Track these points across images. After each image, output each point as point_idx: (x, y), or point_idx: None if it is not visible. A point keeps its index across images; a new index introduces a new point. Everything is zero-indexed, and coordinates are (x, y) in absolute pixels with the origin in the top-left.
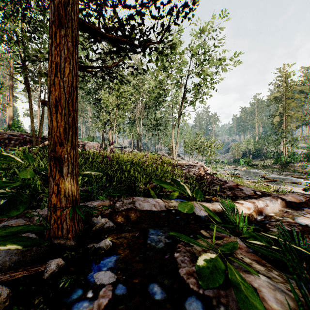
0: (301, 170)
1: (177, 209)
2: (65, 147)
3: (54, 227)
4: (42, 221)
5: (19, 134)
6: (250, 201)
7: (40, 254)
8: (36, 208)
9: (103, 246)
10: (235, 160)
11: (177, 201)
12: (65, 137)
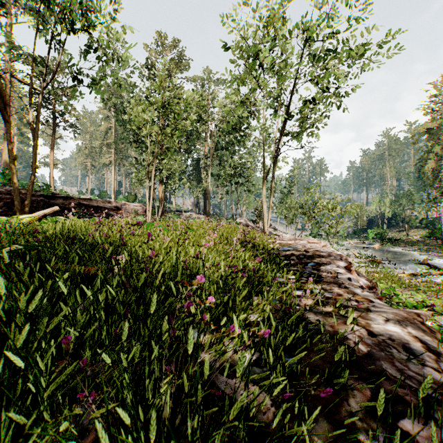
0: None
1: None
2: None
3: None
4: None
5: (6, 190)
6: None
7: None
8: None
9: None
10: (358, 230)
11: None
12: None
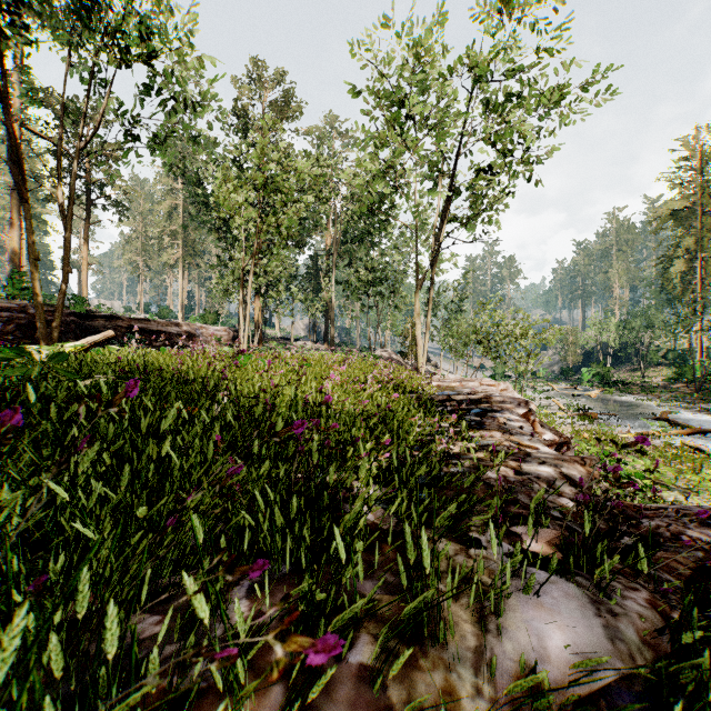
0: None
1: None
2: None
3: None
4: None
5: (18, 305)
6: None
7: None
8: None
9: None
10: (567, 369)
11: None
12: None
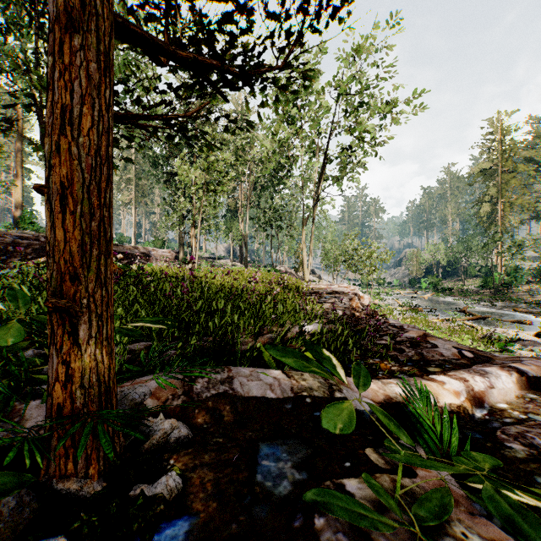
0: (529, 298)
1: (315, 395)
2: (82, 284)
3: (58, 455)
4: (41, 430)
5: (33, 235)
6: (458, 377)
7: (20, 524)
8: (26, 407)
9: (163, 492)
10: (413, 280)
11: (314, 376)
12: (83, 262)
